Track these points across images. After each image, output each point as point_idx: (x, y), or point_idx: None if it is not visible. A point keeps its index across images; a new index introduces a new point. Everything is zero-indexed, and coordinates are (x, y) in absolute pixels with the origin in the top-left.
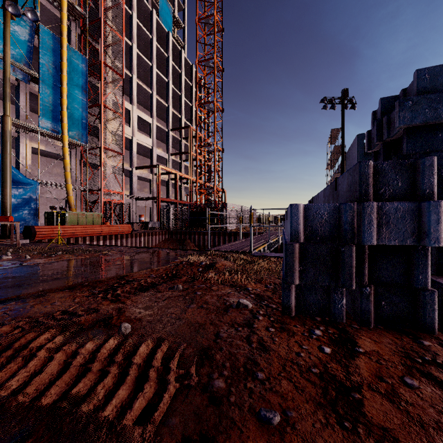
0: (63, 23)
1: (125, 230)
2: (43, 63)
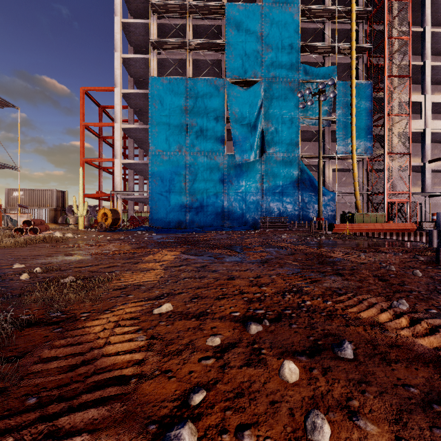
0: (352, 68)
1: (407, 228)
2: (339, 107)
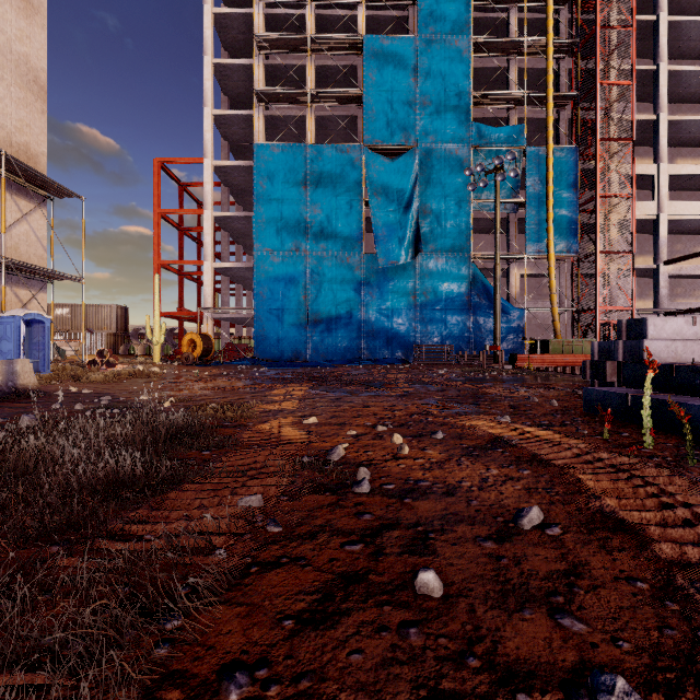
0: (548, 128)
1: None
2: (529, 185)
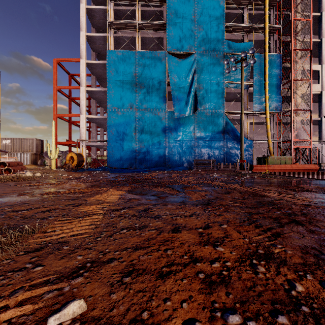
0: (265, 43)
1: (311, 168)
2: (255, 74)
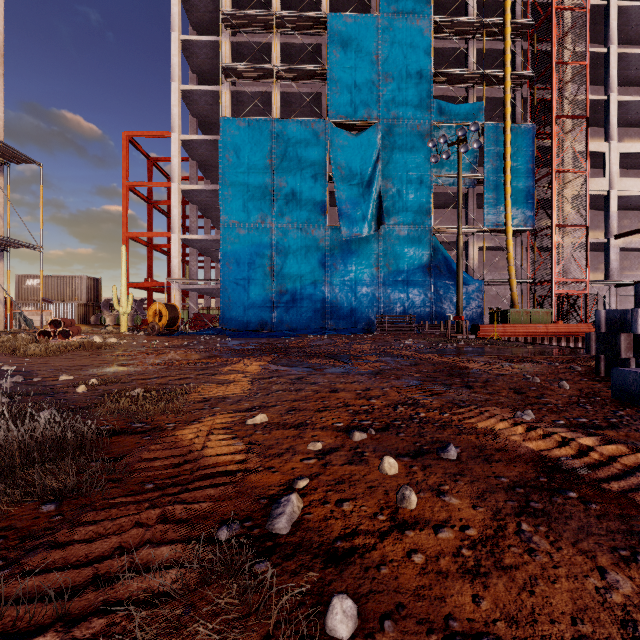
0: (506, 106)
1: (581, 331)
2: (488, 160)
